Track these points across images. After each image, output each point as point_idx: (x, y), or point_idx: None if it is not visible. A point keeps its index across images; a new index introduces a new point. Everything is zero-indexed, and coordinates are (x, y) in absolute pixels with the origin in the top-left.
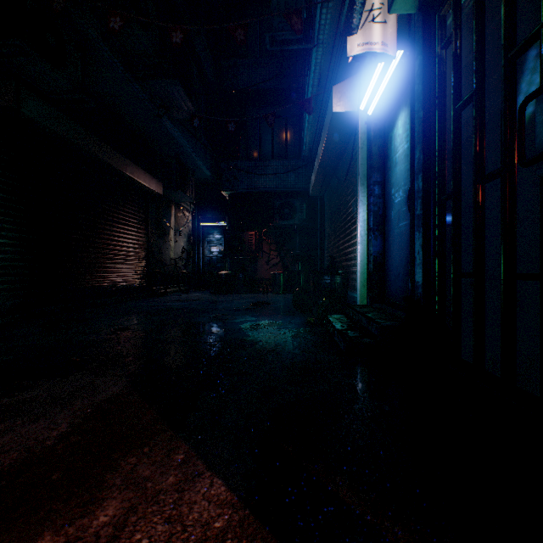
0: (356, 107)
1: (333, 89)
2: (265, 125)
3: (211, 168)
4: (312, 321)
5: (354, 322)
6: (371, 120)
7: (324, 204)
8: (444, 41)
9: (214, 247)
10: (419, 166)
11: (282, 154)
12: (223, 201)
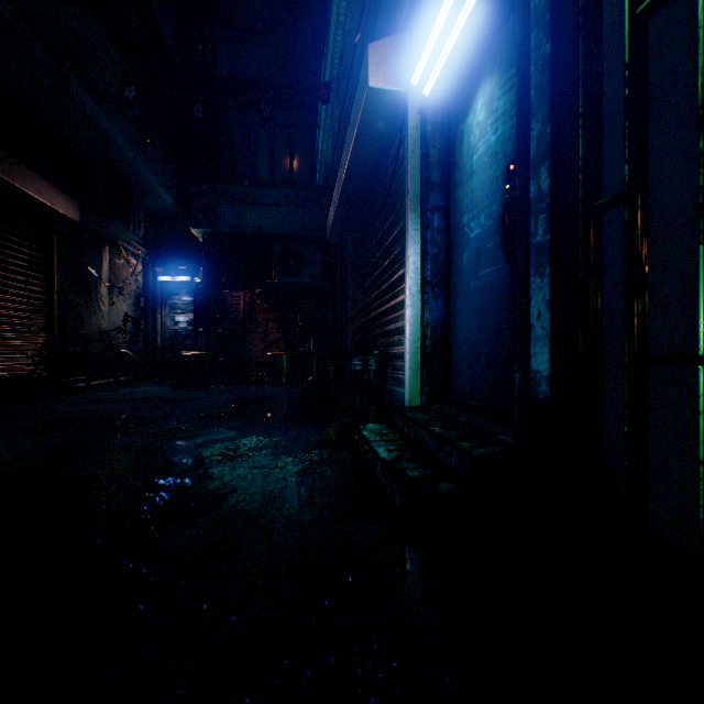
0: (405, 83)
1: (368, 48)
2: (261, 135)
3: (175, 192)
4: (334, 437)
5: (406, 440)
6: (428, 105)
7: (347, 255)
8: None
9: (181, 314)
10: (542, 150)
11: (286, 181)
12: (195, 245)
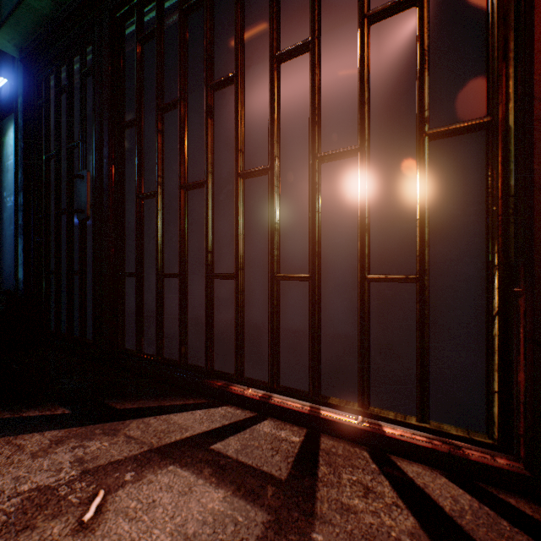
0: None
1: None
2: None
3: None
4: None
5: None
6: None
7: None
8: (40, 101)
9: None
10: (22, 186)
11: None
12: None
